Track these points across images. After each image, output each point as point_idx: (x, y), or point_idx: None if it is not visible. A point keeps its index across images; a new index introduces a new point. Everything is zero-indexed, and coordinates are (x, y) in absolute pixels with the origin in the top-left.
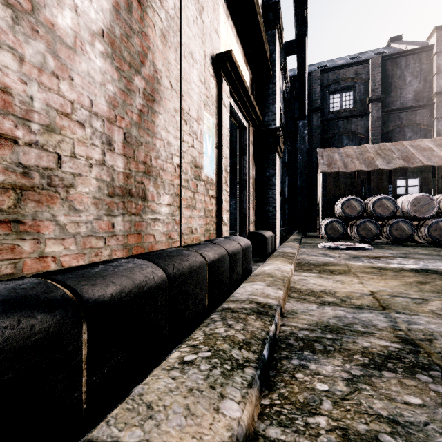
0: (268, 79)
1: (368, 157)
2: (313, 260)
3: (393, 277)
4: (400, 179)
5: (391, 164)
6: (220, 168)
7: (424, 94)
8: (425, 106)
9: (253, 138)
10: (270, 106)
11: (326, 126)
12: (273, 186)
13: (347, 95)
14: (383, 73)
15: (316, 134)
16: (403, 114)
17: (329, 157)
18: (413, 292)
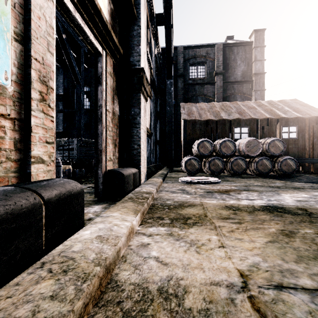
0: (133, 21)
1: (215, 110)
2: (170, 198)
3: (252, 224)
4: (237, 127)
5: (231, 116)
6: (27, 75)
7: (247, 74)
8: (248, 82)
9: (115, 73)
10: (135, 47)
11: (187, 89)
12: (138, 124)
13: (201, 68)
14: (224, 56)
15: (180, 94)
16: (236, 86)
17: (188, 108)
18: (295, 265)
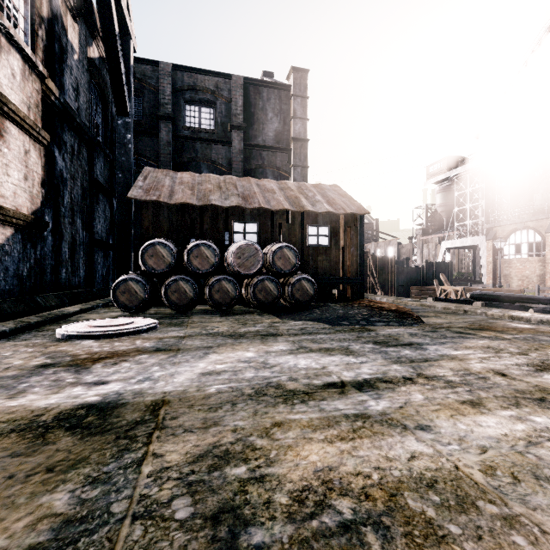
0: None
1: (206, 188)
2: None
3: None
4: (238, 222)
5: (227, 201)
6: None
7: (283, 137)
8: (284, 150)
9: None
10: None
11: (180, 145)
12: None
13: (207, 112)
14: (246, 99)
15: (166, 152)
16: (265, 154)
17: (155, 179)
18: None
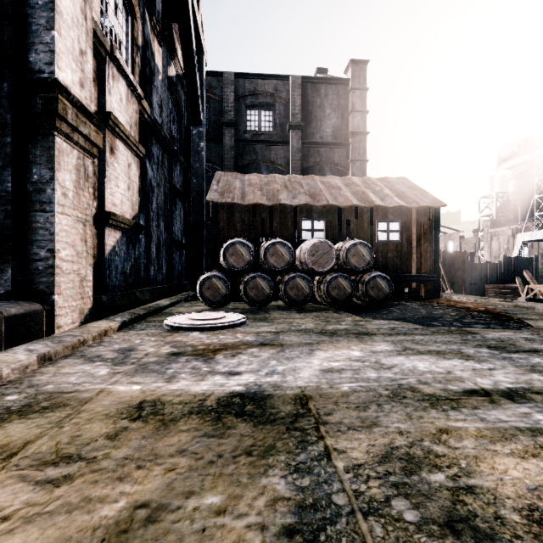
0: None
1: (274, 188)
2: (40, 384)
3: (92, 484)
4: (306, 220)
5: (296, 200)
6: None
7: (341, 132)
8: (342, 145)
9: None
10: (41, 32)
11: (242, 149)
12: (49, 204)
13: (266, 114)
14: (304, 97)
15: (229, 157)
16: (323, 151)
17: (227, 182)
18: None
